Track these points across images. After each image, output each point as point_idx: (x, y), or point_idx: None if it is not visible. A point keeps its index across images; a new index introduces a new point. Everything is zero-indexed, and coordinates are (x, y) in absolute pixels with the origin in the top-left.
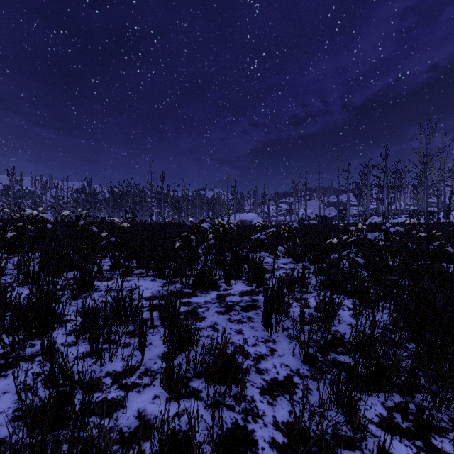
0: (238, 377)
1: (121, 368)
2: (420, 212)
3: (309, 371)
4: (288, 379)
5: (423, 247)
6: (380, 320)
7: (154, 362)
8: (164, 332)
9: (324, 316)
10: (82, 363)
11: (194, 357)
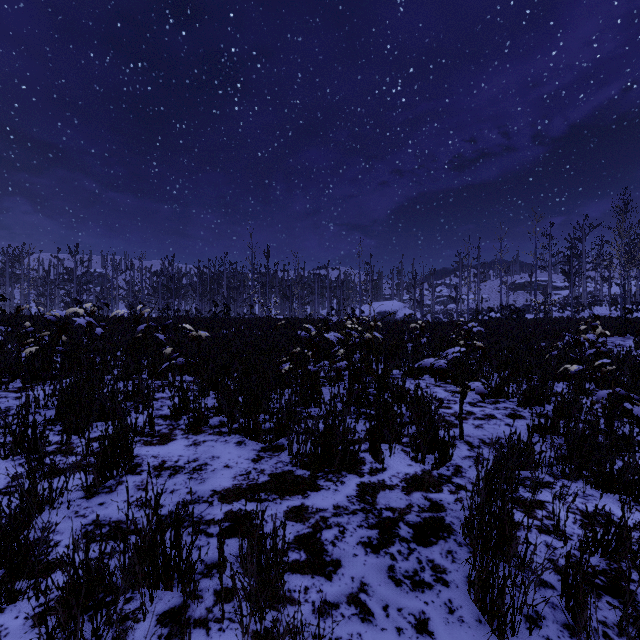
0: None
1: None
2: None
3: None
4: None
5: None
6: None
7: None
8: None
9: (608, 567)
10: None
11: None
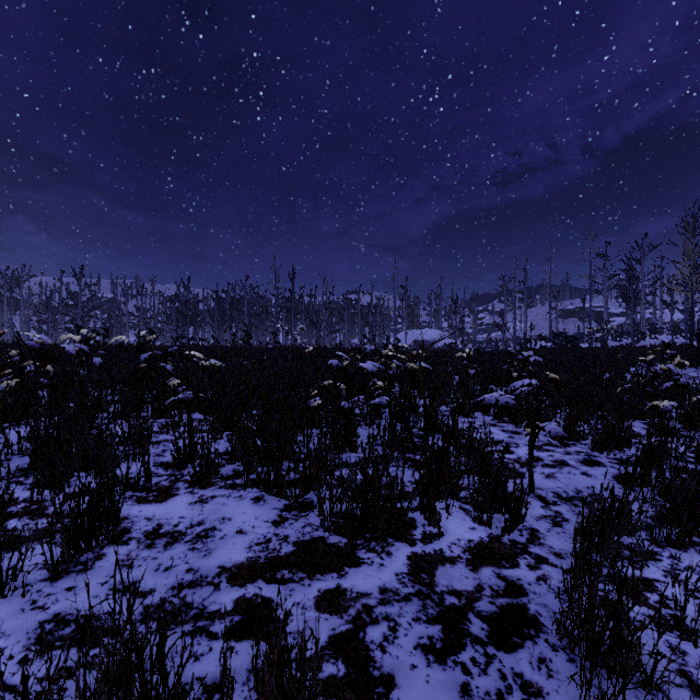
0: None
1: None
2: None
3: None
4: None
5: None
6: None
7: None
8: None
9: None
10: None
11: None
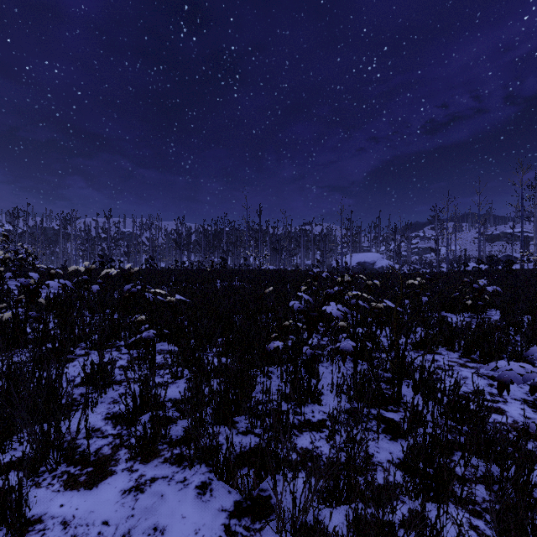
0: None
1: None
2: None
3: None
4: None
5: None
6: None
7: None
8: None
9: None
10: None
11: None
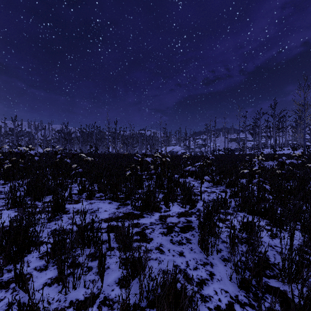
0: (188, 310)
1: (83, 296)
2: (298, 146)
3: (247, 297)
4: (230, 308)
5: (309, 174)
6: (294, 242)
7: (112, 289)
8: (119, 258)
9: (247, 236)
10: (50, 290)
11: (145, 283)
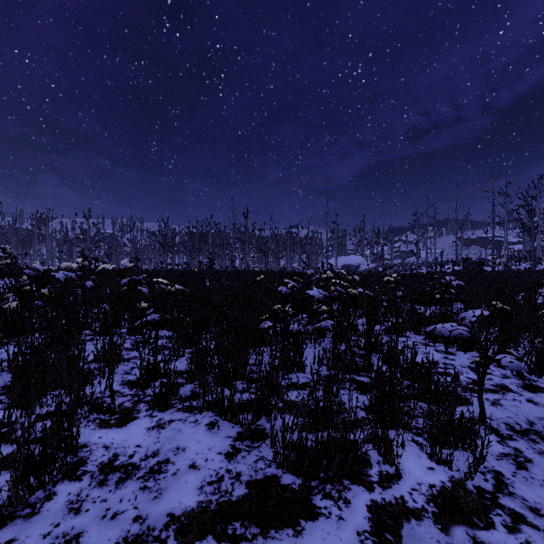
0: None
1: None
2: None
3: None
4: None
5: None
6: None
7: None
8: None
9: None
10: None
11: None
